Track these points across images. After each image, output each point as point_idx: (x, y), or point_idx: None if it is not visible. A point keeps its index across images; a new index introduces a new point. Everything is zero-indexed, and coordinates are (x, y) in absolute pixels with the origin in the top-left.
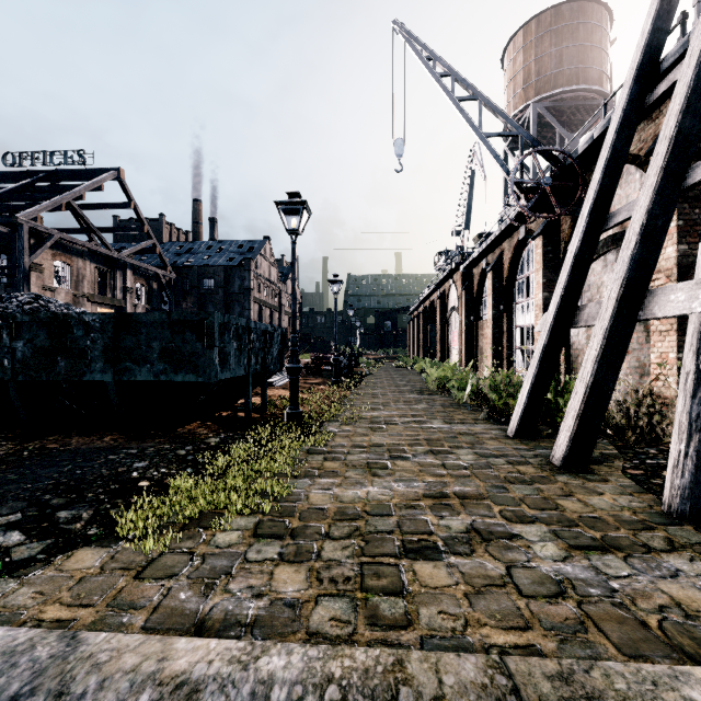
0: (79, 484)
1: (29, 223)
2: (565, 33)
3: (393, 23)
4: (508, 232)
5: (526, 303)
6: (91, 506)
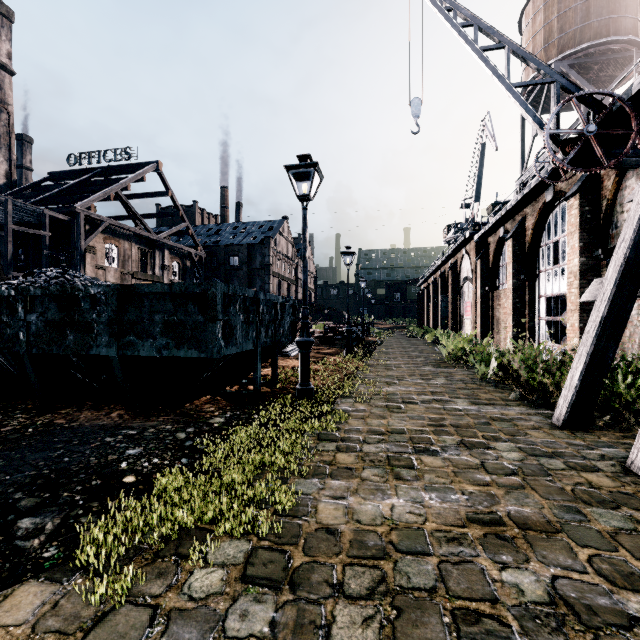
0: (59, 478)
1: (84, 212)
2: None
3: None
4: (532, 196)
5: (552, 271)
6: (61, 511)
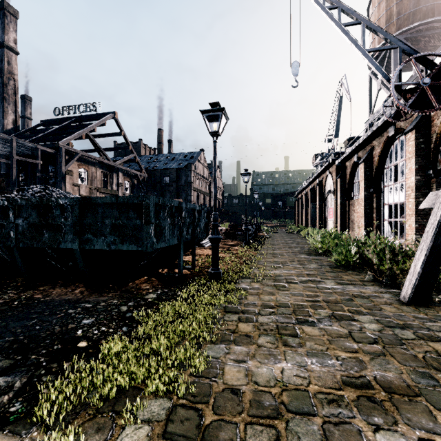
0: (30, 343)
1: (65, 147)
2: None
3: None
4: (379, 132)
5: (394, 186)
6: (28, 371)
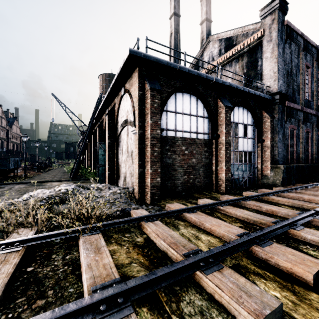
0: None
1: None
2: (111, 81)
3: (51, 93)
4: None
5: None
6: None
